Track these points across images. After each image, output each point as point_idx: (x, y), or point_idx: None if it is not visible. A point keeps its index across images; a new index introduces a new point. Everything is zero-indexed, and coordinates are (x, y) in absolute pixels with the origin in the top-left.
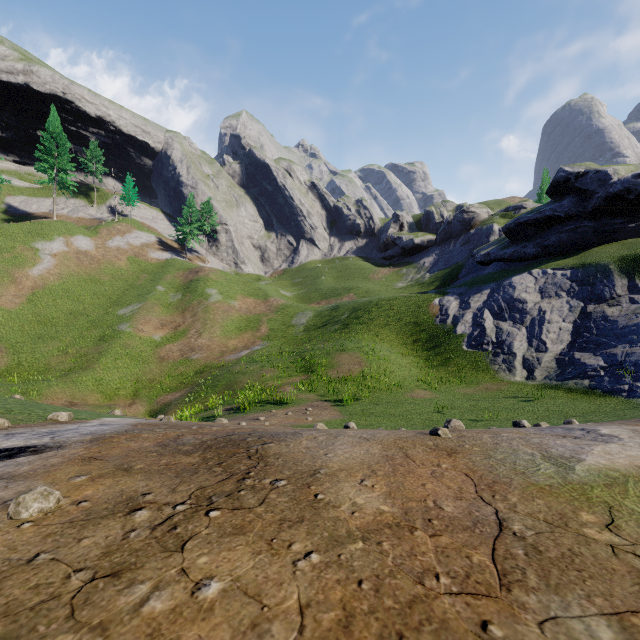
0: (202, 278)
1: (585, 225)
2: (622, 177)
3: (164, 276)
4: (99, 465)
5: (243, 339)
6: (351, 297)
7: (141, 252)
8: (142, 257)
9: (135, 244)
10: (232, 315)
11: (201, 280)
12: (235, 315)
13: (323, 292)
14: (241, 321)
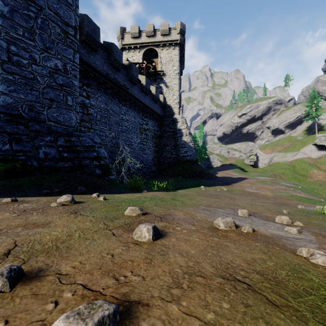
0: None
1: None
2: None
3: None
4: (279, 188)
5: None
6: None
7: None
8: None
9: None
10: None
11: None
12: None
13: None
14: None
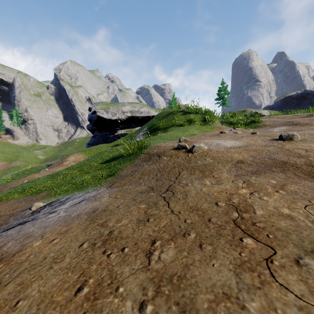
0: None
1: (97, 134)
2: (89, 113)
3: None
4: None
5: None
6: (56, 161)
7: None
8: None
9: None
10: None
11: None
12: None
13: (55, 157)
14: None
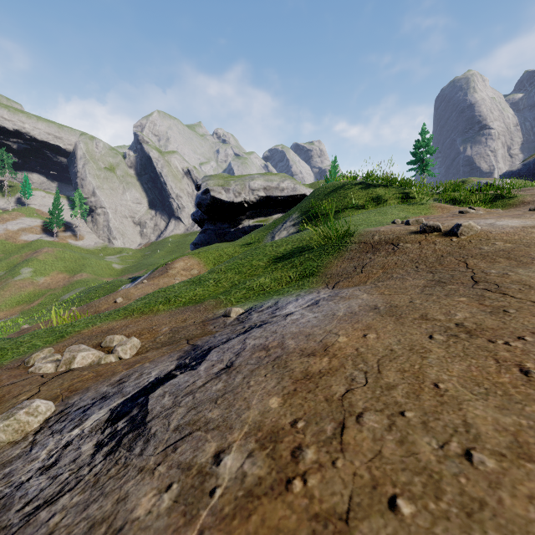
0: (30, 258)
1: (209, 228)
2: (198, 193)
3: (12, 256)
4: None
5: (11, 312)
6: (140, 273)
7: (14, 236)
8: (12, 240)
9: (12, 229)
10: (25, 290)
11: (28, 260)
12: (29, 290)
13: (138, 266)
14: (29, 295)
